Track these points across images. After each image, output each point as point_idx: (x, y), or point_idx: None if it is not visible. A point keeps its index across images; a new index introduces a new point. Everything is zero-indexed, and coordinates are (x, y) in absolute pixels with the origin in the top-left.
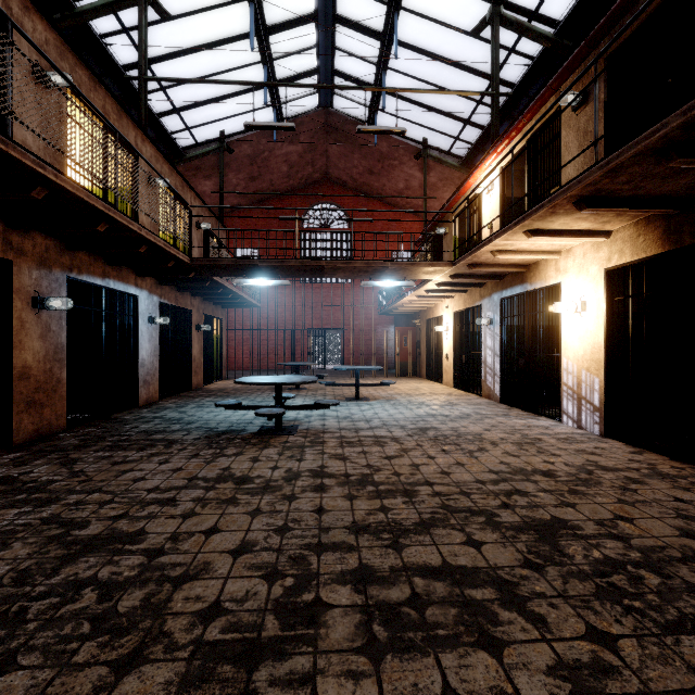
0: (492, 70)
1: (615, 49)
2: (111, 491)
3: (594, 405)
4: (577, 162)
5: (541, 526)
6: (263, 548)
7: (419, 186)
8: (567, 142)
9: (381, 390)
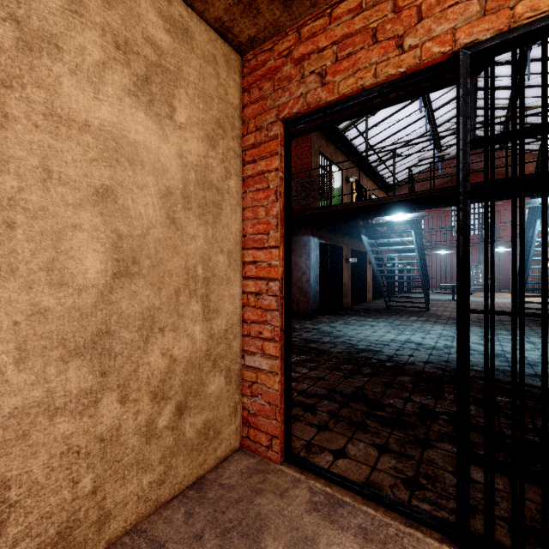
0: None
1: None
2: None
3: None
4: None
5: None
6: None
7: None
8: None
9: (503, 296)
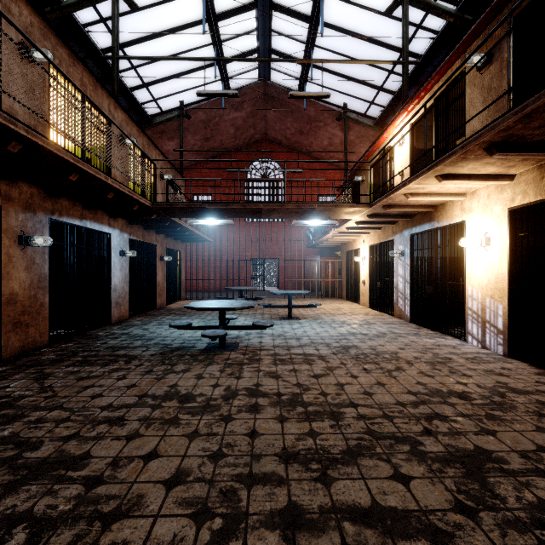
0: (403, 42)
1: (518, 13)
2: (70, 408)
3: (498, 328)
4: (481, 115)
5: (466, 457)
6: (196, 479)
7: (340, 143)
8: (472, 99)
9: (309, 310)
